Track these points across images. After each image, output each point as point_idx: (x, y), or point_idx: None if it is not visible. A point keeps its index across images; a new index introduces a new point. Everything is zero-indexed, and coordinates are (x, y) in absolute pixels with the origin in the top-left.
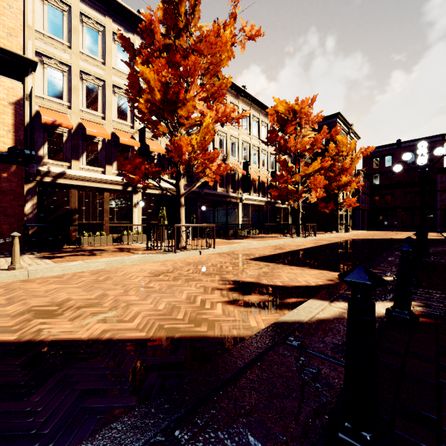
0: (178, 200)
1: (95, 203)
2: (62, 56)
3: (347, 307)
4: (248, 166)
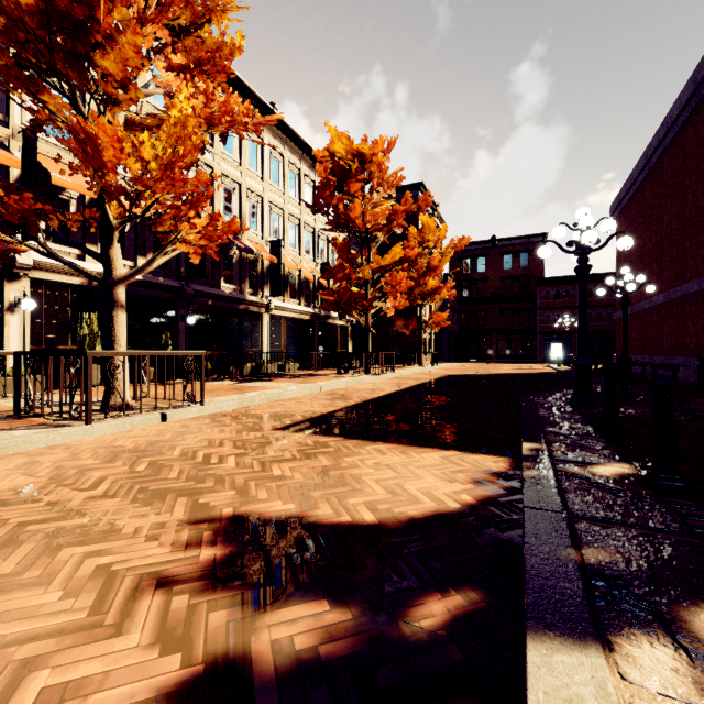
0: (108, 292)
1: None
2: None
3: (697, 687)
4: (281, 249)
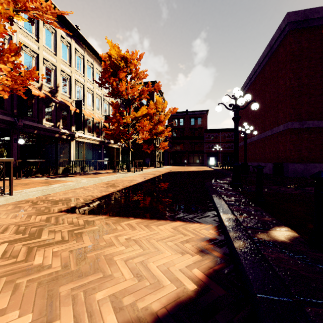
0: None
1: None
2: None
3: None
4: (81, 105)
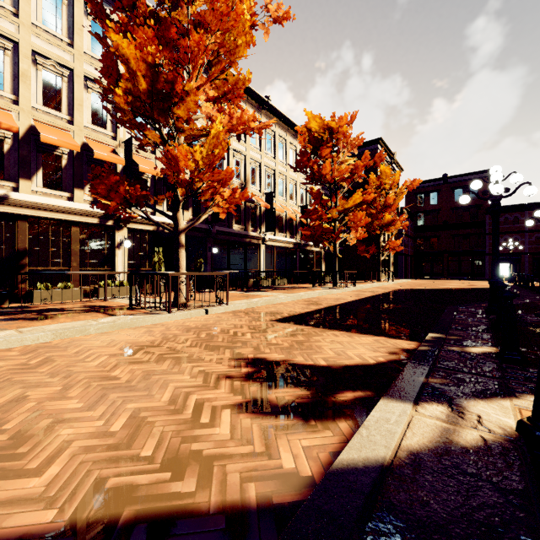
0: (176, 238)
1: (57, 241)
2: (2, 25)
3: (446, 416)
4: (273, 199)
